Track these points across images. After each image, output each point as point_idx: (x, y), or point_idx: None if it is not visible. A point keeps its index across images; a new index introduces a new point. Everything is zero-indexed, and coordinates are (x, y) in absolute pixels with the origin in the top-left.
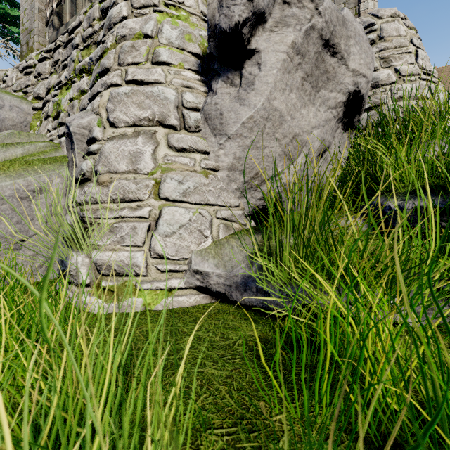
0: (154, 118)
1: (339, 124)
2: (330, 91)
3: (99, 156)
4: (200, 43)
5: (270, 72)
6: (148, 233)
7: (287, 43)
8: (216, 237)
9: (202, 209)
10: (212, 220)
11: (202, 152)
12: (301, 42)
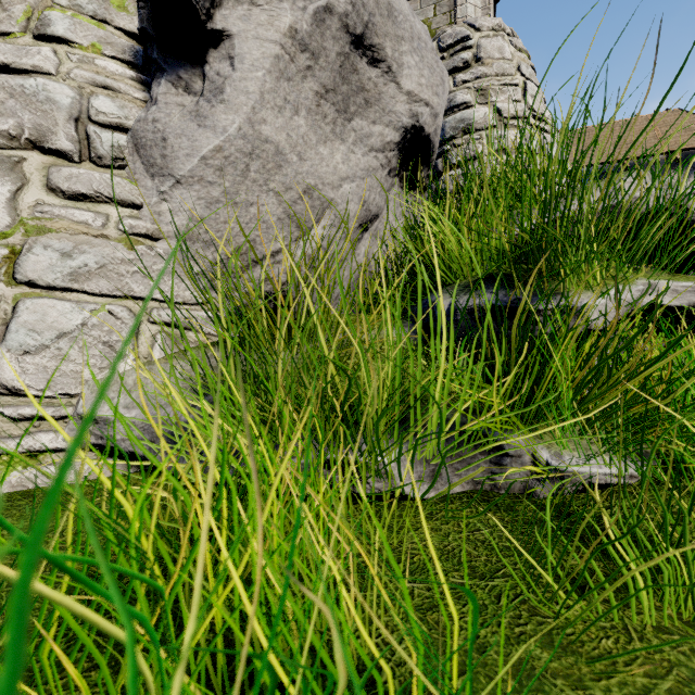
0: (21, 134)
1: (394, 178)
2: (373, 123)
3: None
4: None
5: (251, 73)
6: None
7: (281, 29)
8: (148, 356)
9: (116, 305)
10: (141, 326)
11: (126, 204)
12: (308, 31)
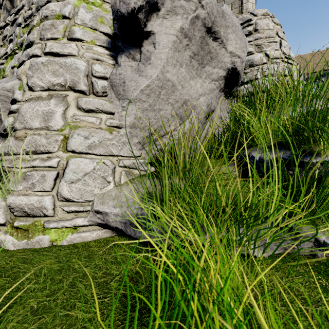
0: (66, 84)
1: (221, 93)
2: (213, 68)
3: (17, 114)
4: (111, 26)
5: (163, 50)
6: (56, 180)
7: (177, 28)
8: (118, 182)
9: (106, 159)
10: (115, 168)
11: (108, 112)
12: (188, 28)
